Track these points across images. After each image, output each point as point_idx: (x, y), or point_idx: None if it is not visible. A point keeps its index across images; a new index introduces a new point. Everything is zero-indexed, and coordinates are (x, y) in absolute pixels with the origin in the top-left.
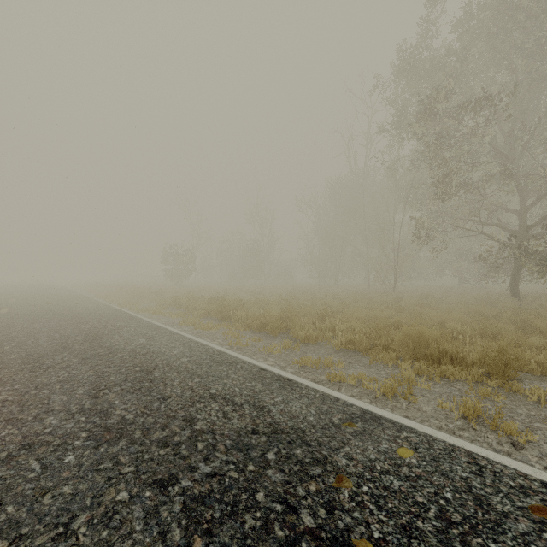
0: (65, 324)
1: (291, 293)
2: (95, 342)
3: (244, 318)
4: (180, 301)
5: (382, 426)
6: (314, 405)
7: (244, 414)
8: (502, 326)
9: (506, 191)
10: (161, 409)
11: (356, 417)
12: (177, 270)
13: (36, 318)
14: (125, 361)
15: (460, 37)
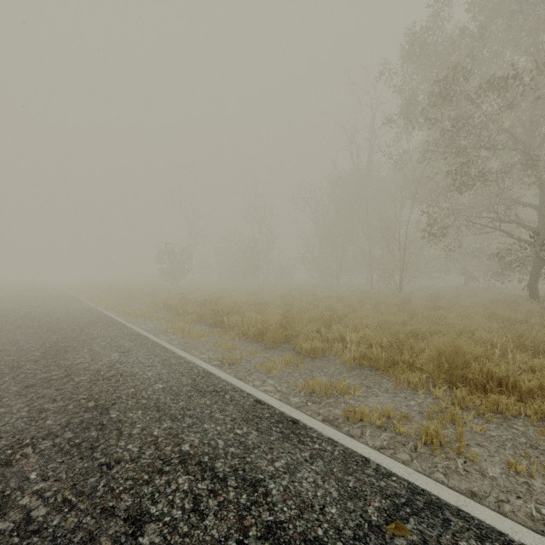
0: (32, 332)
1: (291, 294)
2: (54, 358)
3: (240, 324)
4: (171, 303)
5: (450, 529)
6: (335, 476)
7: (227, 500)
8: (543, 336)
9: (527, 183)
10: (97, 492)
11: (403, 504)
12: (172, 269)
13: (3, 324)
14: (79, 389)
15: (475, 16)
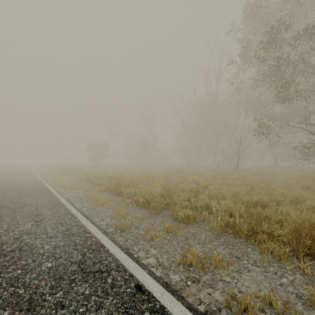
0: None
1: (169, 171)
2: None
3: (133, 194)
4: (90, 178)
5: None
6: None
7: None
8: None
9: None
10: None
11: None
12: (96, 155)
13: None
14: None
15: None
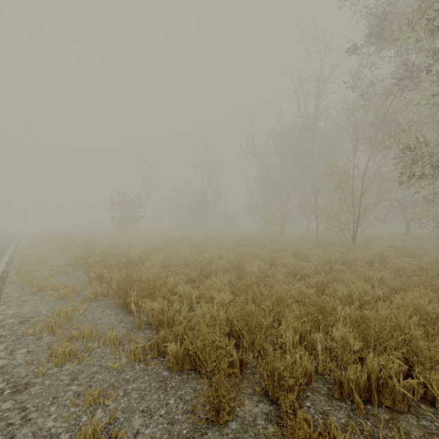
0: None
1: (239, 244)
2: None
3: (159, 315)
4: (89, 262)
5: None
6: None
7: None
8: None
9: None
10: None
11: None
12: (123, 217)
13: None
14: None
15: None
